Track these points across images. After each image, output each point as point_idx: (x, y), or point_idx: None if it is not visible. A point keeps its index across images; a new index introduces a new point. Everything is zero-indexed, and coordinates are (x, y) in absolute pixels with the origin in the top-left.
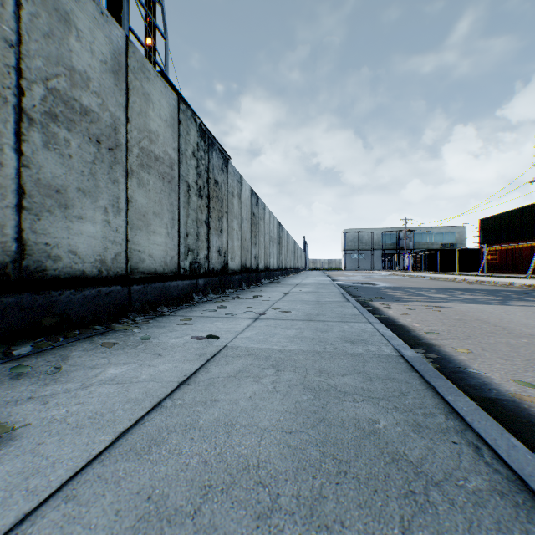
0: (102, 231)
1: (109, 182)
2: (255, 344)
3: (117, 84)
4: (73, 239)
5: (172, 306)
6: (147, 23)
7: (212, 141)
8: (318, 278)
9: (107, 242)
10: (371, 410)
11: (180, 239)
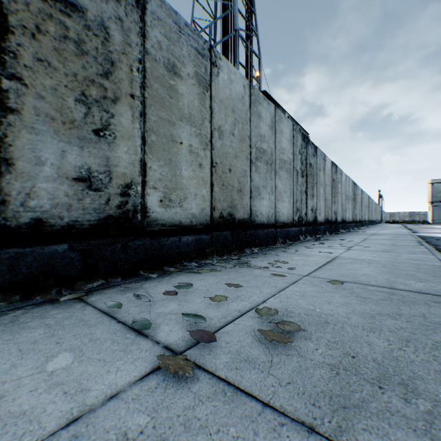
0: (268, 203)
1: (270, 180)
2: (353, 257)
3: (272, 132)
4: (261, 208)
5: (292, 241)
6: (249, 54)
7: (308, 139)
8: (395, 230)
9: (269, 208)
10: (414, 273)
11: (293, 204)
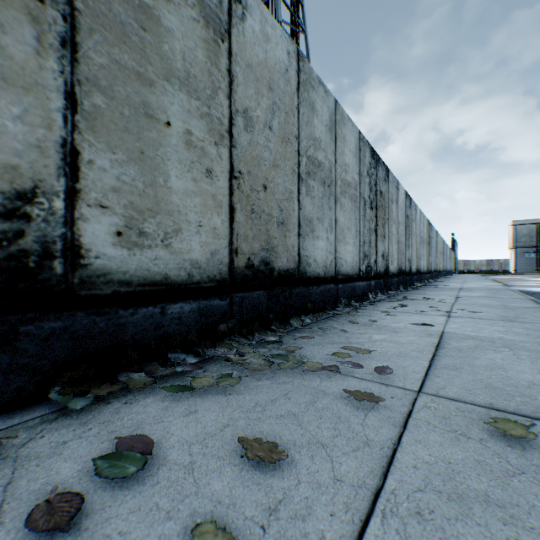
0: (325, 245)
1: (328, 210)
2: (469, 333)
3: (331, 137)
4: (315, 252)
5: (359, 302)
6: None
7: (378, 157)
8: (482, 283)
9: (327, 252)
10: None
11: (360, 247)
